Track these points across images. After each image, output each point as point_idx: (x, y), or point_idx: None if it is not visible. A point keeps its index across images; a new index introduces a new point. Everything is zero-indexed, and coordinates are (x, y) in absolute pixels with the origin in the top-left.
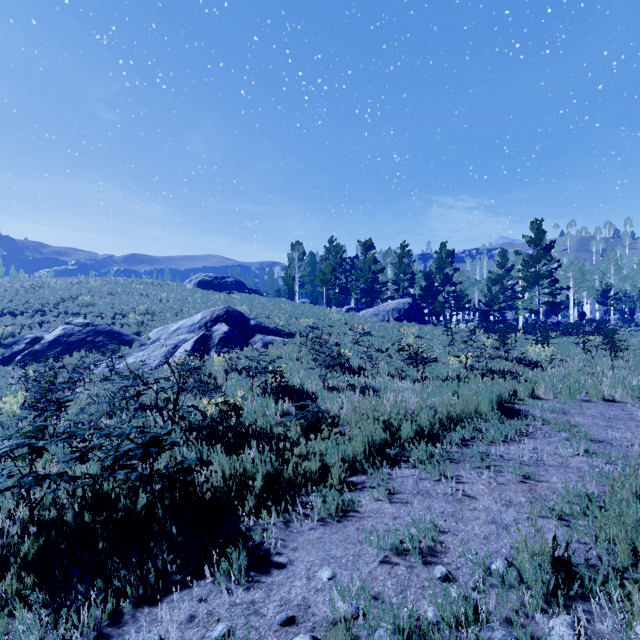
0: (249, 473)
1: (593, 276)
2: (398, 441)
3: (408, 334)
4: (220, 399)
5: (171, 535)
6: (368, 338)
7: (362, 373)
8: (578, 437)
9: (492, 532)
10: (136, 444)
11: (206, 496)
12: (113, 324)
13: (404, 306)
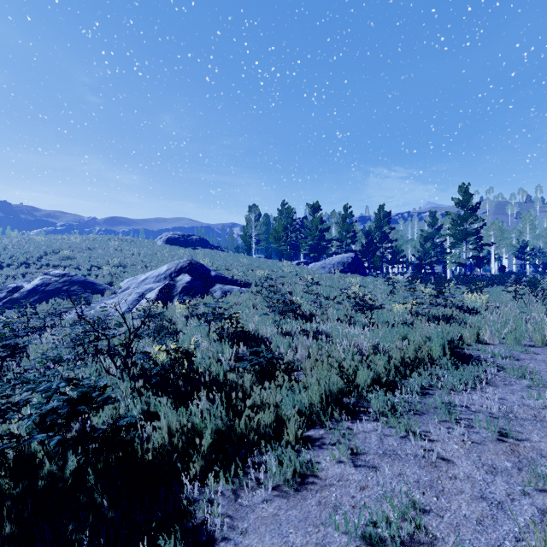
0: (197, 428)
1: (511, 234)
2: (356, 390)
3: (353, 284)
4: (172, 345)
5: (102, 507)
6: (317, 287)
7: (314, 319)
8: (540, 385)
9: (485, 513)
10: (62, 401)
11: (146, 458)
12: (89, 275)
13: (348, 260)
